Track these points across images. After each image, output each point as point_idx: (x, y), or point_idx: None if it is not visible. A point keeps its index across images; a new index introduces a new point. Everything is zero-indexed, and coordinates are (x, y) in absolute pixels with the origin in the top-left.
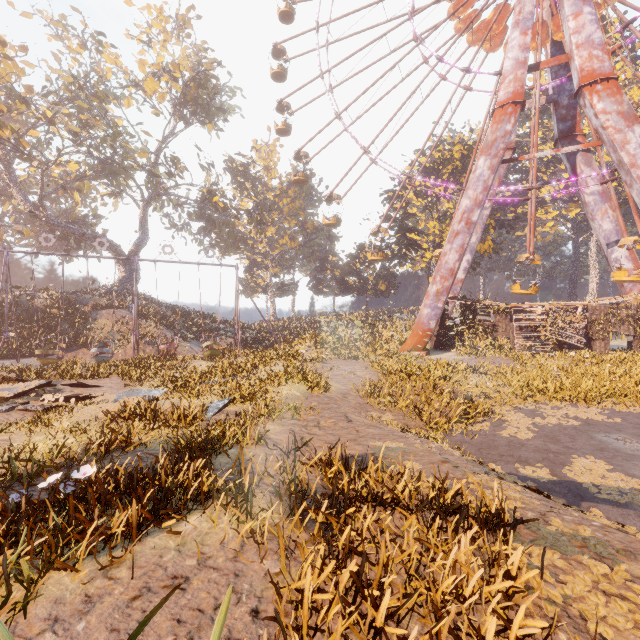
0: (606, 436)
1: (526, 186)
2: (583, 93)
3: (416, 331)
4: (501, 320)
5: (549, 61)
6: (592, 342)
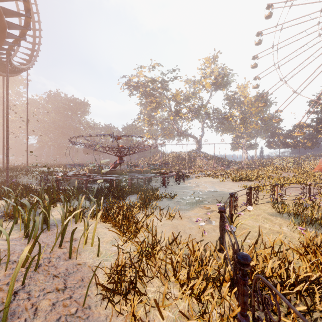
0: None
1: None
2: None
3: (320, 164)
4: None
5: None
6: None
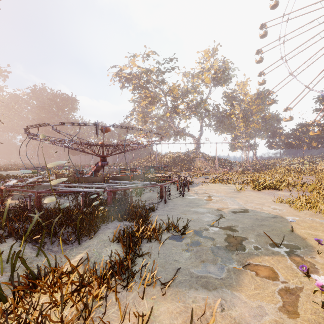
0: None
1: None
2: None
3: None
4: None
5: None
6: None
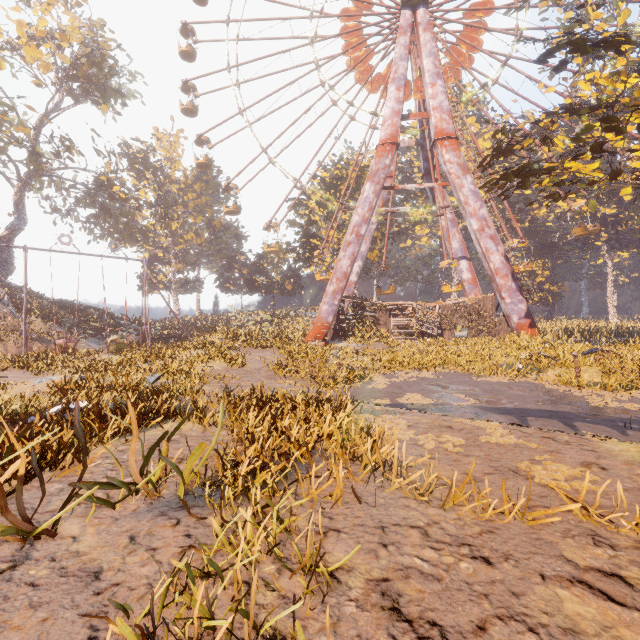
0: (429, 384)
1: (402, 209)
2: (437, 145)
3: (317, 324)
4: (383, 315)
5: (416, 115)
6: (443, 332)
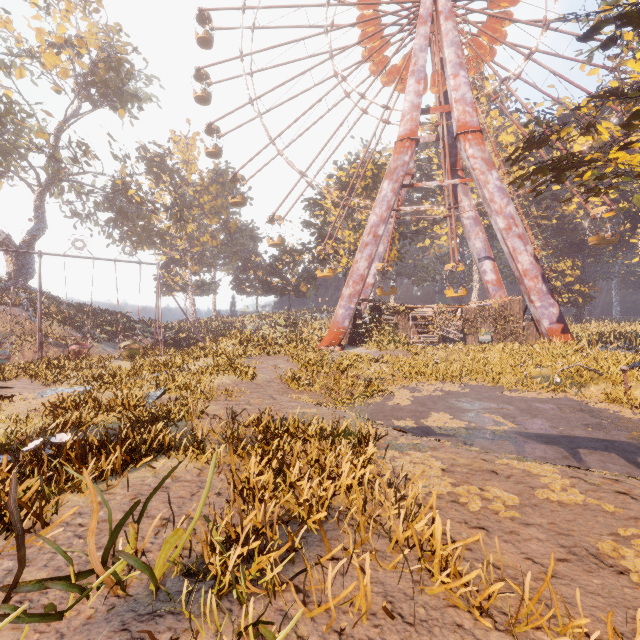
0: (456, 400)
1: (422, 207)
2: (459, 139)
3: (332, 329)
4: (401, 319)
5: (437, 108)
6: (466, 337)
